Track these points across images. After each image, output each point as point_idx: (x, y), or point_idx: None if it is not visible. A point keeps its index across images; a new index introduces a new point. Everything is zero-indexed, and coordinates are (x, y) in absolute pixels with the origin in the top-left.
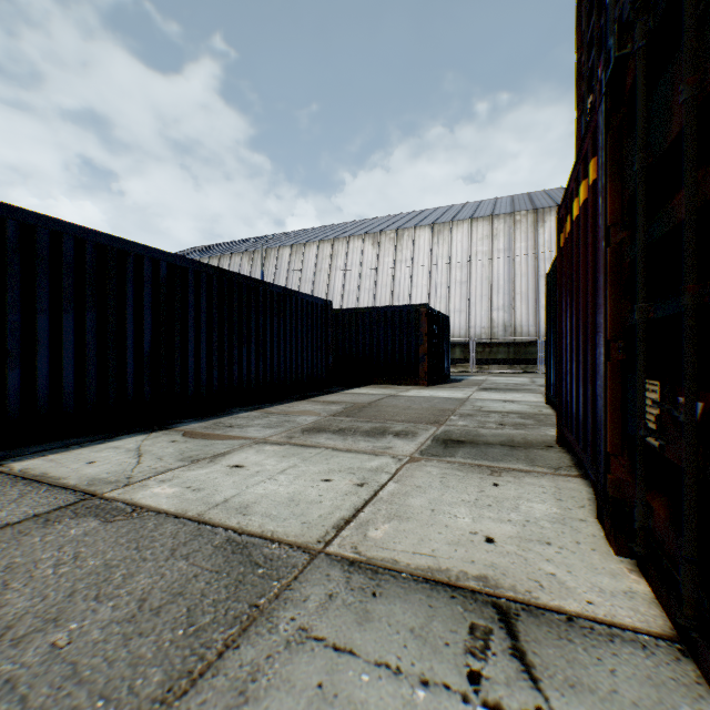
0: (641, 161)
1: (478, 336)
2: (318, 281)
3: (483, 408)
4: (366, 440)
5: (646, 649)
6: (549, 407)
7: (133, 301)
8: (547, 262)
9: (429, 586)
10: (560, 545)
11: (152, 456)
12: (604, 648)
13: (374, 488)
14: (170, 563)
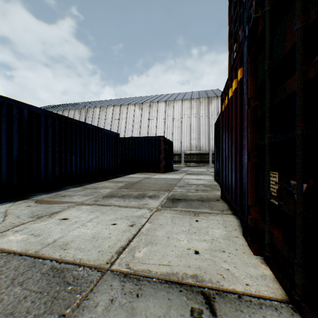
0: (268, 65)
1: (185, 151)
2: (113, 124)
3: (188, 183)
4: (135, 201)
5: (277, 310)
6: (216, 181)
7: (6, 129)
8: (213, 120)
9: (168, 285)
10: (229, 251)
11: (14, 216)
12: (258, 313)
13: (138, 227)
14: (9, 289)
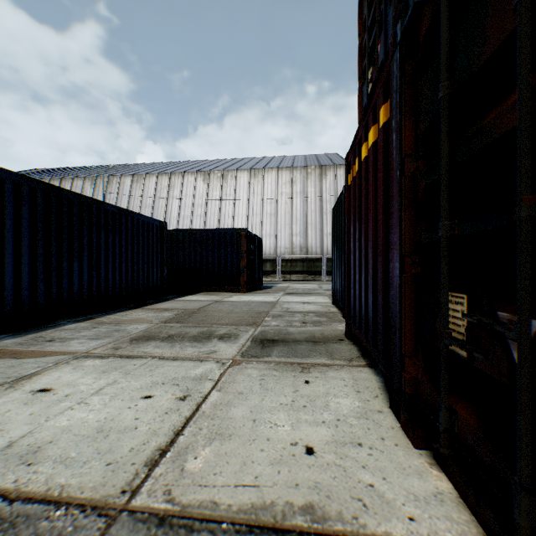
0: (446, 89)
1: (283, 254)
2: (157, 206)
3: (289, 309)
4: (193, 346)
5: None
6: (335, 306)
7: None
8: (328, 203)
9: None
10: (370, 444)
11: None
12: None
13: (197, 401)
14: None
